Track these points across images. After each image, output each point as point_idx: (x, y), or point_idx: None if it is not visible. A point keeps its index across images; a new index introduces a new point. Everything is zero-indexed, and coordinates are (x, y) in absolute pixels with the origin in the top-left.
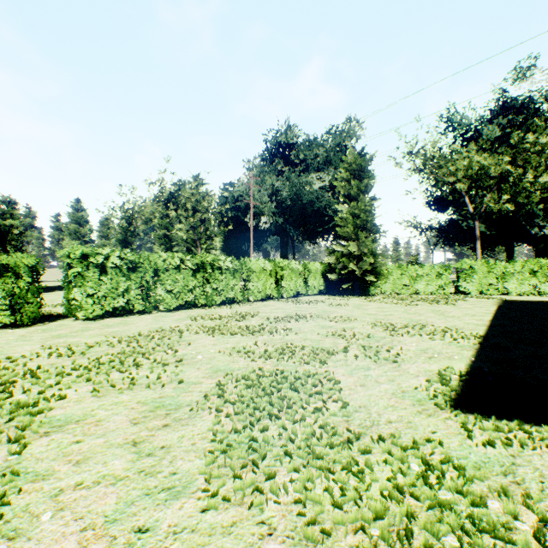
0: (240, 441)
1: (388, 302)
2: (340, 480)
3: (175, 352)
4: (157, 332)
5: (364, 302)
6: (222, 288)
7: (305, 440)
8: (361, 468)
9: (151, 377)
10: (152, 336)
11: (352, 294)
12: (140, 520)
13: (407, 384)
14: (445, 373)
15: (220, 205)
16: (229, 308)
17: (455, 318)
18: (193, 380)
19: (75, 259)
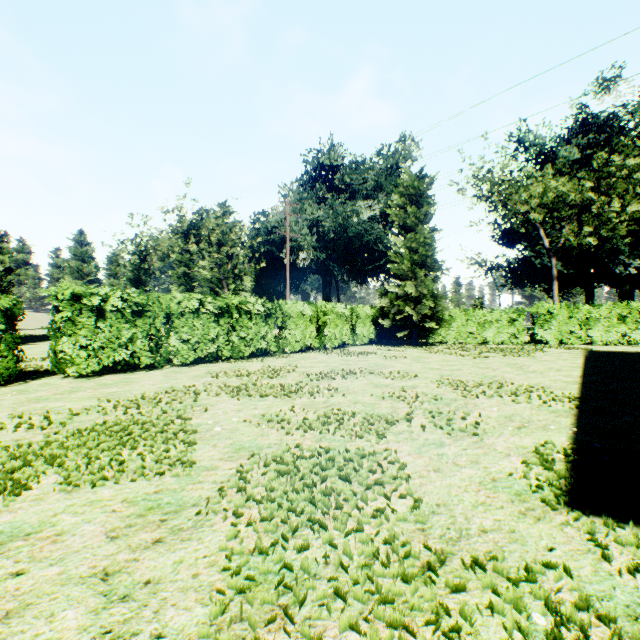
0: (266, 570)
1: (452, 354)
2: None
3: (185, 421)
4: (167, 394)
5: (424, 354)
6: (251, 337)
7: (364, 567)
8: (457, 624)
9: (149, 459)
10: (159, 400)
11: (408, 344)
12: None
13: (496, 467)
14: (546, 452)
15: (251, 239)
16: (259, 362)
17: (537, 374)
18: (205, 464)
19: (65, 300)
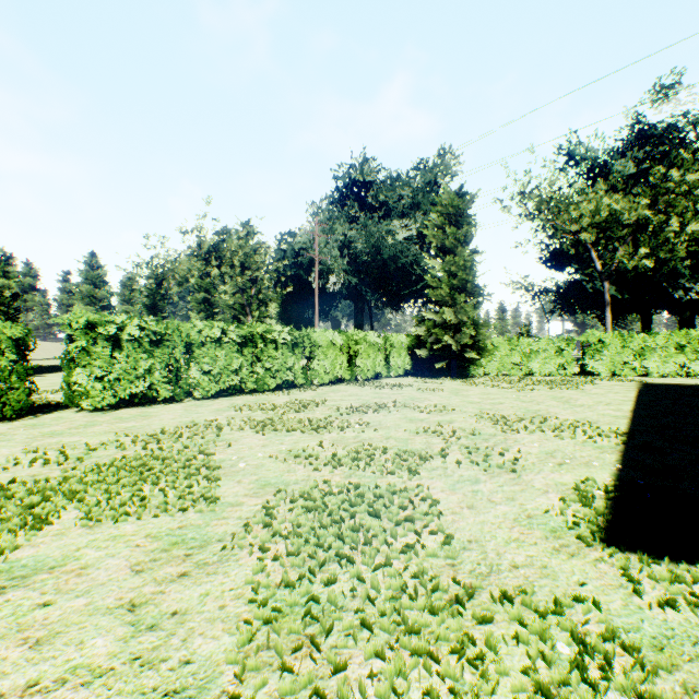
0: (293, 602)
1: (494, 386)
2: (448, 674)
3: (208, 457)
4: (188, 428)
5: (463, 386)
6: (277, 369)
7: (391, 599)
8: (481, 652)
9: (171, 495)
10: (180, 434)
11: (447, 376)
12: None
13: (533, 504)
14: (586, 488)
15: (276, 261)
16: (286, 395)
17: (585, 408)
18: (230, 500)
19: (79, 329)
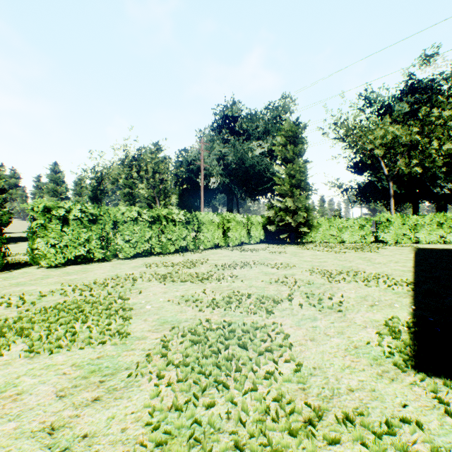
0: (180, 425)
1: (320, 250)
2: None
3: (124, 301)
4: (113, 280)
5: (299, 250)
6: (175, 238)
7: (258, 422)
8: None
9: (95, 331)
10: (106, 284)
11: (288, 243)
12: None
13: (357, 337)
14: (394, 325)
15: (176, 168)
16: (181, 256)
17: (382, 265)
18: (137, 335)
19: (39, 211)
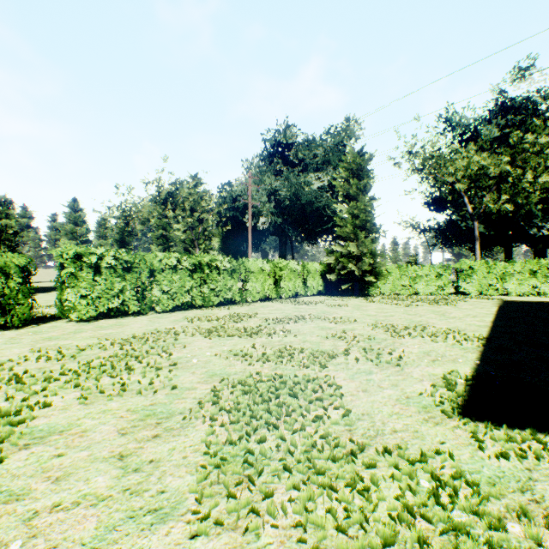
0: (235, 454)
1: (388, 303)
2: (344, 499)
3: (169, 355)
4: (152, 334)
5: (363, 303)
6: (219, 289)
7: (305, 452)
8: (367, 485)
9: (144, 382)
10: (147, 339)
11: (351, 295)
12: (122, 548)
13: (411, 389)
14: (451, 378)
15: (218, 205)
16: (226, 309)
17: (456, 319)
18: (187, 385)
19: (68, 258)
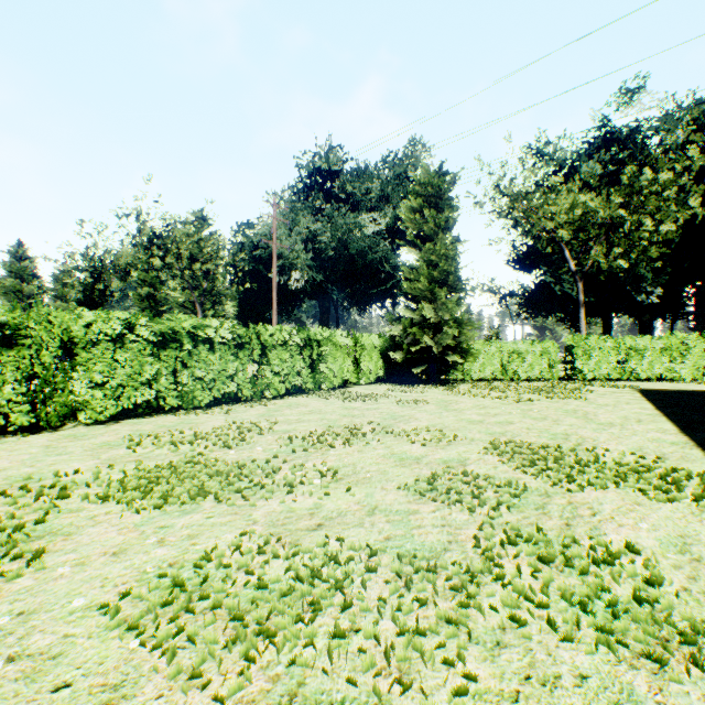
0: None
1: (485, 396)
2: None
3: None
4: (2, 497)
5: (449, 396)
6: (213, 377)
7: None
8: None
9: None
10: None
11: (424, 382)
12: None
13: None
14: None
15: (233, 254)
16: (224, 413)
17: (621, 429)
18: None
19: None
